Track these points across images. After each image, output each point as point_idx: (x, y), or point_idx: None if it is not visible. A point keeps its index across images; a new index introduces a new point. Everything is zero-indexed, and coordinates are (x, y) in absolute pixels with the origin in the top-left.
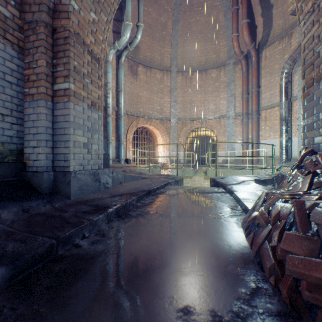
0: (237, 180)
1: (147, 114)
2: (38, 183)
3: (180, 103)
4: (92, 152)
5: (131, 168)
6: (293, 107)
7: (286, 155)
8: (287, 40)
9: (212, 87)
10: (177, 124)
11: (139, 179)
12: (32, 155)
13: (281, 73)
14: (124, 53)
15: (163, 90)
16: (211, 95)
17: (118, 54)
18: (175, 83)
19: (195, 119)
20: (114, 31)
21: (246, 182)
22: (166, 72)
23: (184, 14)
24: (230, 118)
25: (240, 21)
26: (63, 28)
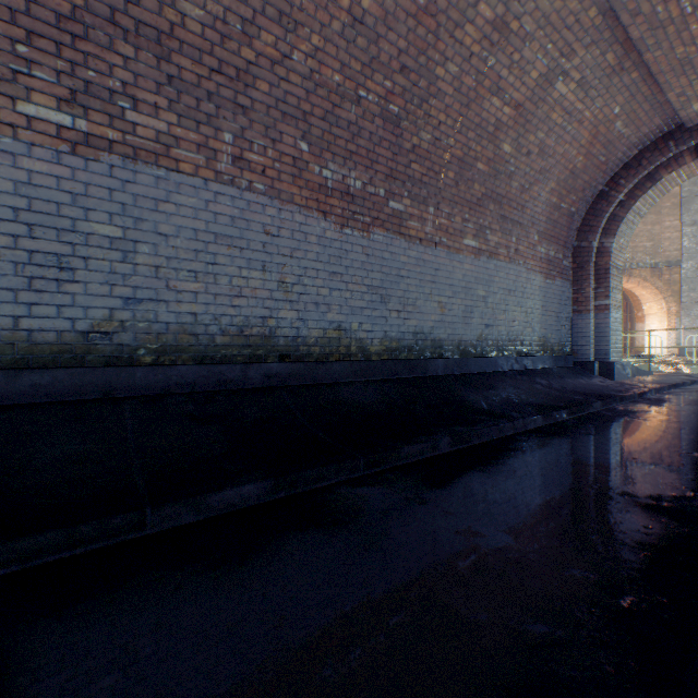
0: None
1: None
2: (589, 369)
3: None
4: (616, 347)
5: None
6: None
7: None
8: None
9: None
10: None
11: (649, 375)
12: (579, 350)
13: None
14: None
15: (660, 207)
16: None
17: None
18: (694, 185)
19: None
20: None
21: None
22: None
23: None
24: None
25: None
26: (602, 262)
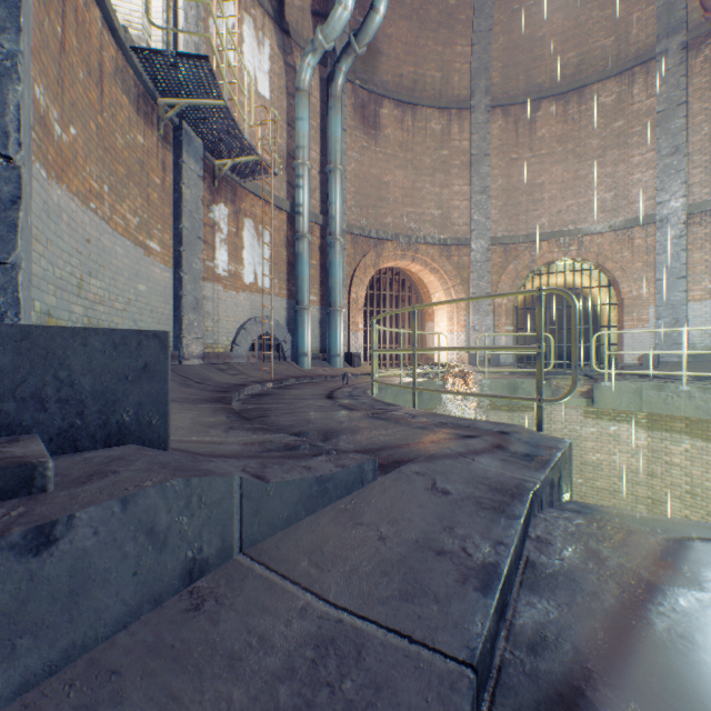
0: None
1: (404, 232)
2: None
3: (498, 195)
4: None
5: (359, 379)
6: None
7: None
8: None
9: (600, 137)
10: (490, 255)
11: (364, 483)
12: None
13: None
14: (341, 66)
15: (450, 164)
16: (597, 162)
17: (327, 73)
18: (485, 141)
19: (546, 237)
20: (316, 13)
21: None
22: (457, 114)
23: None
24: (670, 225)
25: None
26: None
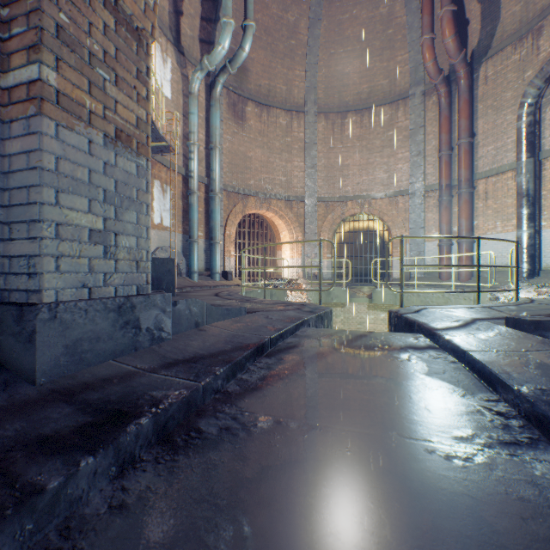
0: (456, 317)
1: (262, 190)
2: None
3: (322, 170)
4: (118, 254)
5: (232, 288)
6: (544, 172)
7: (529, 263)
8: (530, 42)
9: (381, 140)
10: (317, 208)
11: (241, 315)
12: None
13: (519, 106)
14: (219, 79)
15: (292, 147)
16: (379, 155)
17: (210, 81)
18: (314, 134)
19: (351, 199)
20: (202, 41)
21: (482, 323)
22: (296, 114)
23: (330, 7)
24: (416, 196)
25: (436, 13)
26: None
